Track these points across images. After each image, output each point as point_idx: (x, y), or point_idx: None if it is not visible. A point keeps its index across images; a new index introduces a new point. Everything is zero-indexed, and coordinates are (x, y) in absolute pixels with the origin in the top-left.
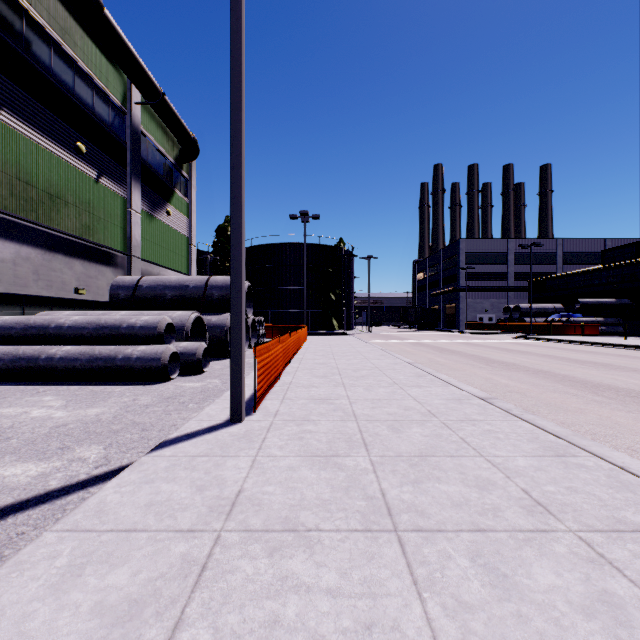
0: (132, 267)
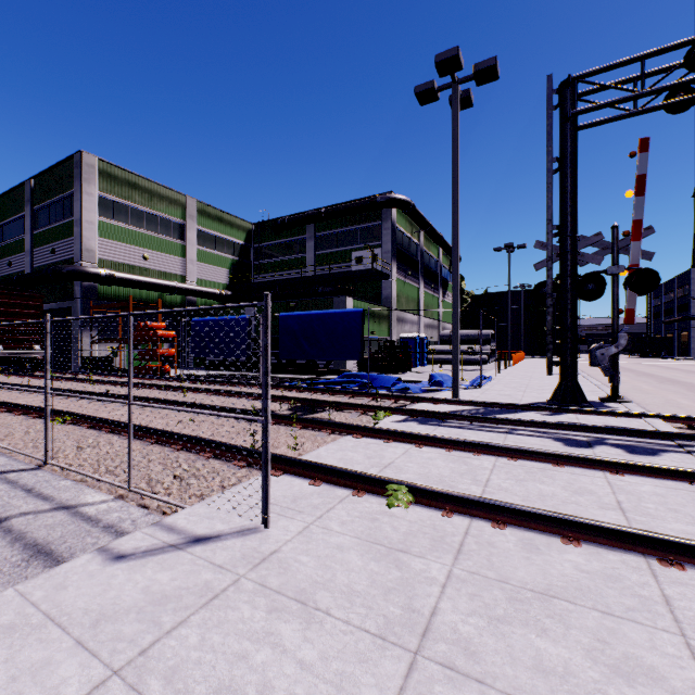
0: (440, 326)
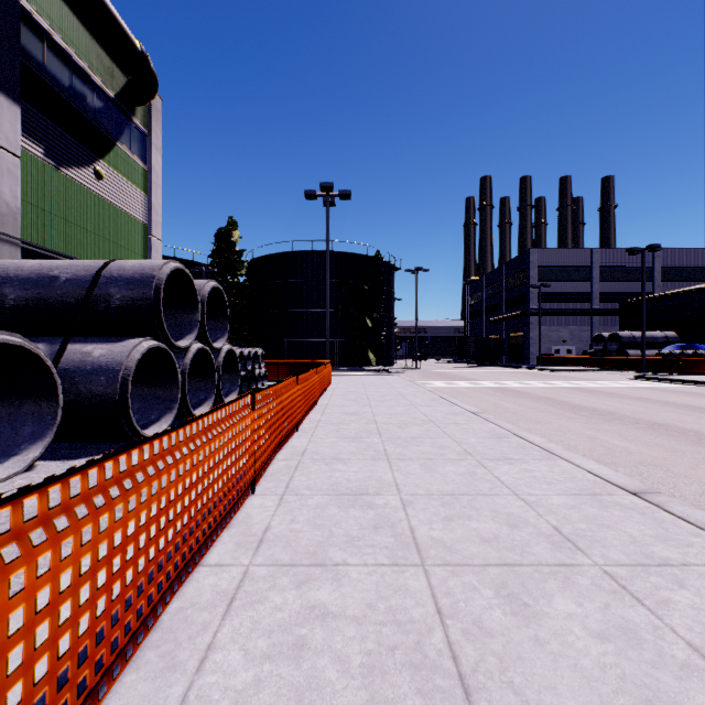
0: None
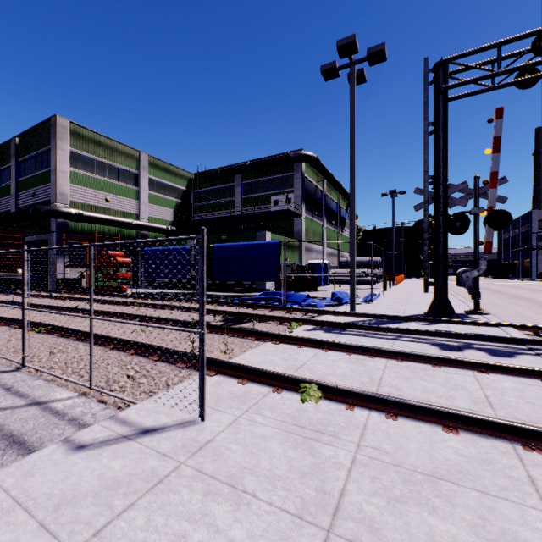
0: (339, 254)
